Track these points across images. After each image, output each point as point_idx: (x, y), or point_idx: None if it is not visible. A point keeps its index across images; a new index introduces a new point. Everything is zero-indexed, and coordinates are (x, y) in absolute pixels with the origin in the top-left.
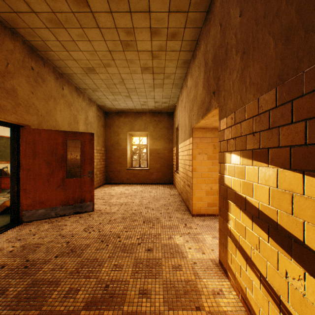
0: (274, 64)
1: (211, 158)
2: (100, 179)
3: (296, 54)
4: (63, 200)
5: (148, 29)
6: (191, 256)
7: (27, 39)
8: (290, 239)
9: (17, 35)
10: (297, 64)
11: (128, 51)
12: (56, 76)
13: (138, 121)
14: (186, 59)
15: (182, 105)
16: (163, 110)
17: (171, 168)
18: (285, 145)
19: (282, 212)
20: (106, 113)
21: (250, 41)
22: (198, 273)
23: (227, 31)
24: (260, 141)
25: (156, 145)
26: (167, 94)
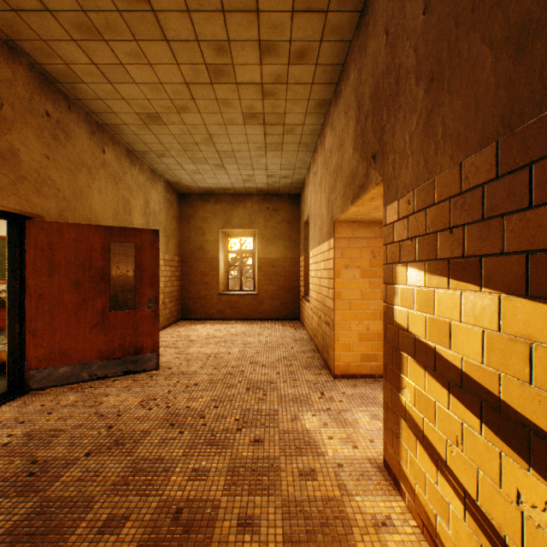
0: (493, 97)
1: (368, 274)
2: (170, 312)
3: (538, 74)
4: (103, 349)
5: (256, 43)
6: (333, 453)
7: (37, 61)
8: (526, 431)
9: (20, 53)
10: (541, 94)
11: (219, 84)
12: (92, 128)
13: (237, 210)
14: (323, 99)
15: (315, 181)
16: (281, 190)
17: (295, 292)
18: (515, 251)
19: (510, 378)
20: (181, 195)
21: (445, 57)
22: (345, 485)
23: (400, 42)
24: (465, 242)
25: (269, 252)
26: (288, 161)
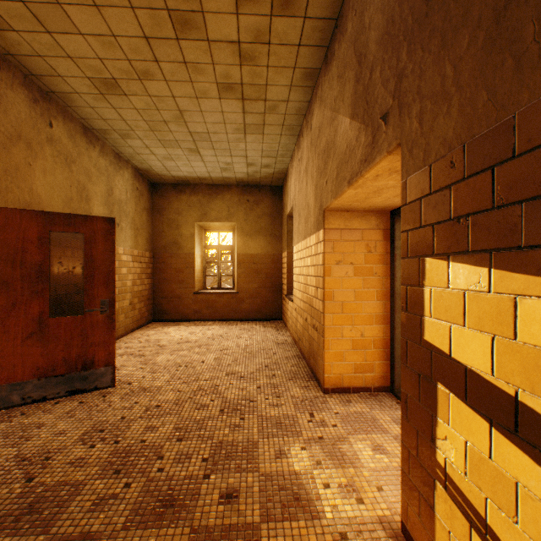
0: None
1: (363, 272)
2: (140, 314)
3: None
4: (40, 365)
5: None
6: (332, 512)
7: None
8: None
9: None
10: None
11: (187, 41)
12: (33, 94)
13: (215, 202)
14: (311, 68)
15: (300, 168)
16: (263, 181)
17: (277, 290)
18: None
19: None
20: (153, 185)
21: None
22: None
23: None
24: None
25: (250, 247)
26: (270, 147)
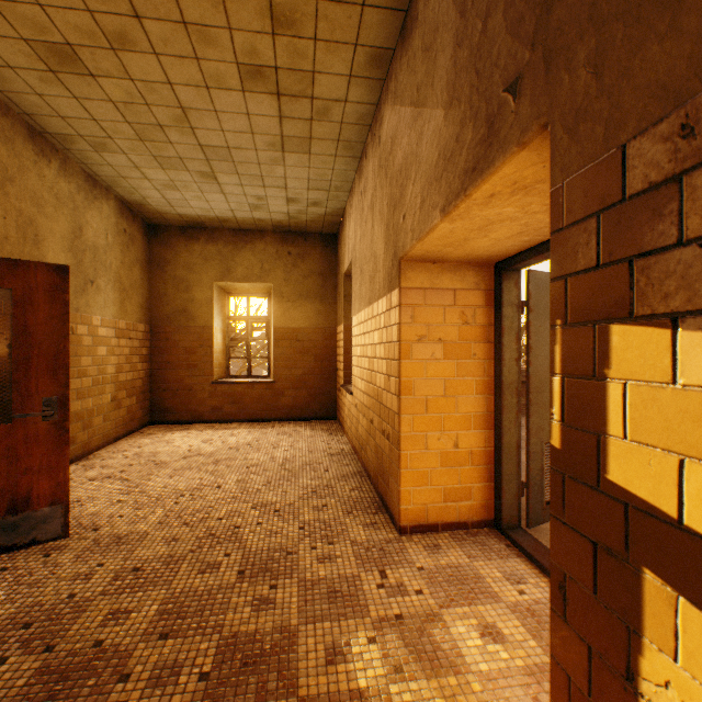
0: None
1: (457, 352)
2: (130, 414)
3: None
4: None
5: None
6: None
7: None
8: None
9: None
10: None
11: None
12: None
13: (243, 255)
14: (380, 47)
15: (363, 204)
16: (310, 226)
17: (331, 378)
18: None
19: None
20: (151, 228)
21: None
22: None
23: None
24: None
25: (292, 319)
26: (320, 175)
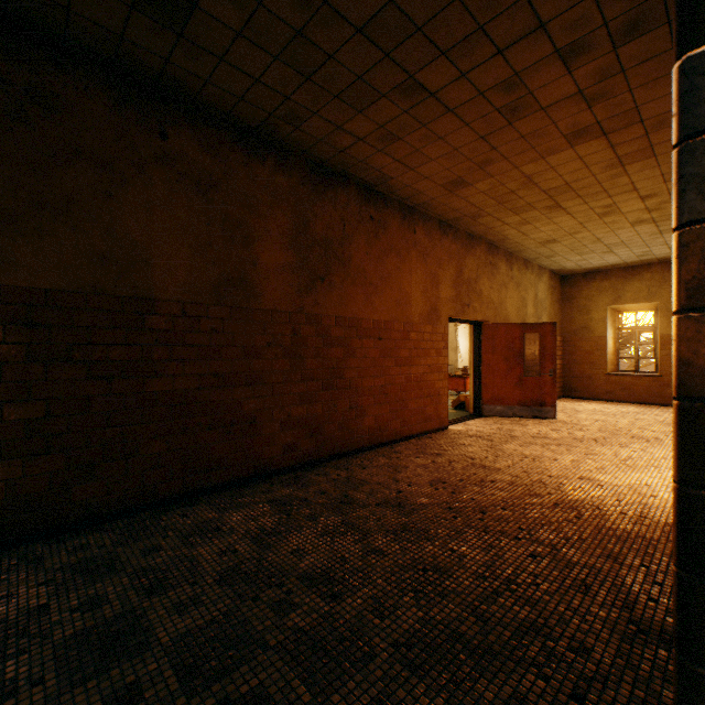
0: None
1: None
2: None
3: None
4: (519, 399)
5: (636, 198)
6: None
7: (488, 239)
8: None
9: (482, 239)
10: None
11: (606, 217)
12: (506, 258)
13: (630, 284)
14: None
15: None
16: None
17: None
18: None
19: None
20: (562, 278)
21: None
22: None
23: None
24: None
25: None
26: None
